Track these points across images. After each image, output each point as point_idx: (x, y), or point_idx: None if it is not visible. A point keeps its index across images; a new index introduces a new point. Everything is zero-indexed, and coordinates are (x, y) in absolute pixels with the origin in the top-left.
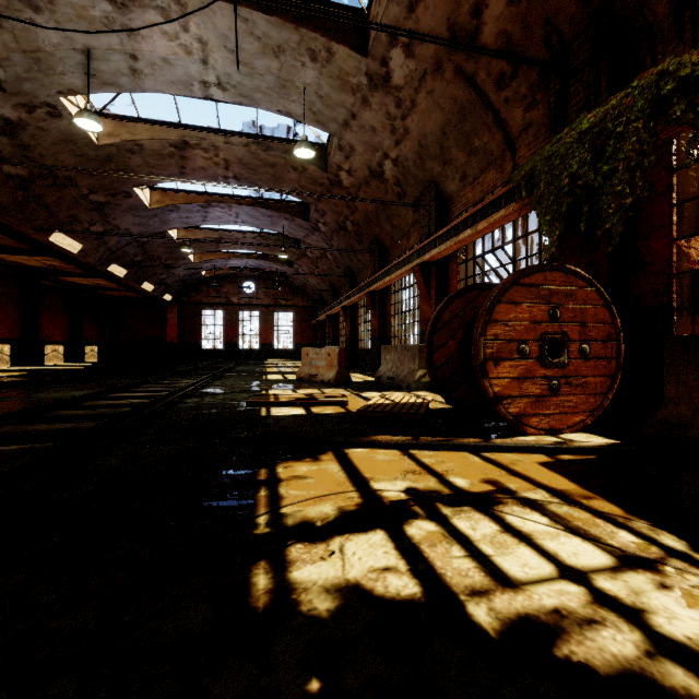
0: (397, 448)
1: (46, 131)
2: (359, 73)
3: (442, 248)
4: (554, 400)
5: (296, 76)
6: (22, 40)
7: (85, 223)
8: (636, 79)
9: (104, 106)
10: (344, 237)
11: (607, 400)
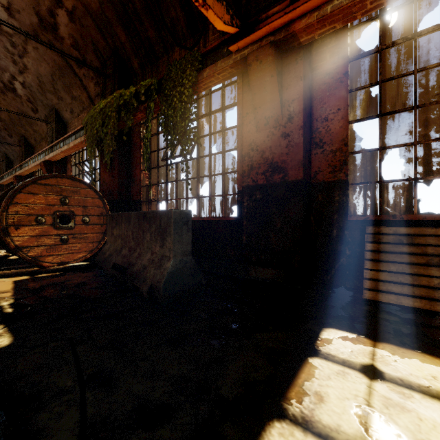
0: None
1: None
2: None
3: (55, 153)
4: (64, 246)
5: None
6: None
7: None
8: (115, 92)
9: None
10: None
11: (101, 244)
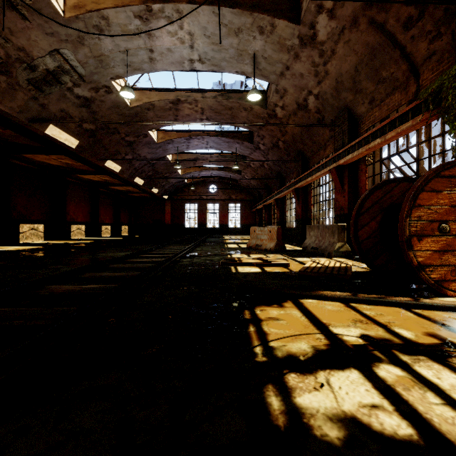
0: (339, 301)
1: (104, 102)
2: (293, 37)
3: (355, 154)
4: None
5: (249, 47)
6: (93, 51)
7: (123, 154)
8: None
9: (134, 83)
10: (277, 152)
11: None
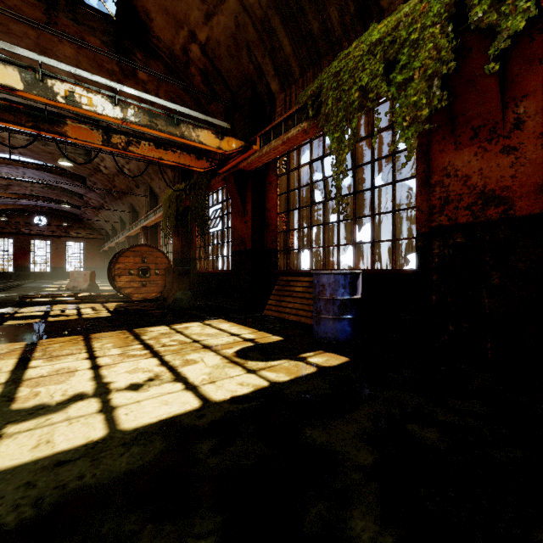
0: (75, 304)
1: None
2: None
3: (148, 222)
4: (144, 288)
5: None
6: None
7: None
8: (176, 185)
9: None
10: (113, 198)
11: None
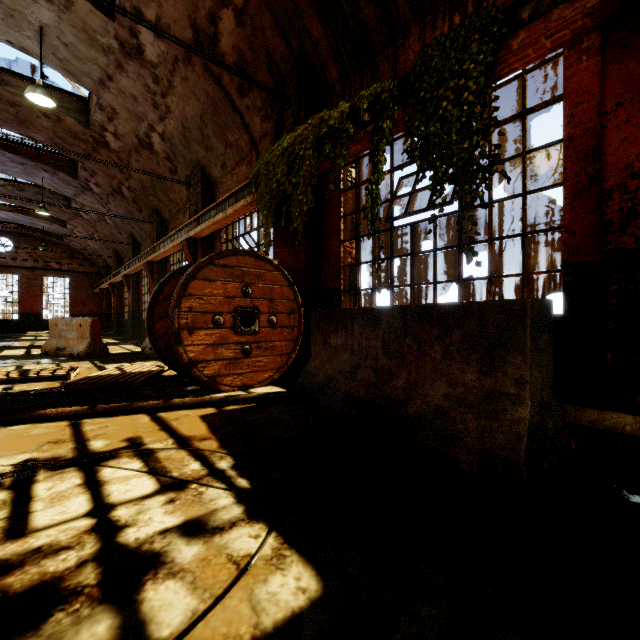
0: (69, 419)
1: None
2: (108, 35)
3: (203, 227)
4: (246, 361)
5: (27, 10)
6: None
7: None
8: (310, 118)
9: None
10: (122, 202)
11: (291, 359)
